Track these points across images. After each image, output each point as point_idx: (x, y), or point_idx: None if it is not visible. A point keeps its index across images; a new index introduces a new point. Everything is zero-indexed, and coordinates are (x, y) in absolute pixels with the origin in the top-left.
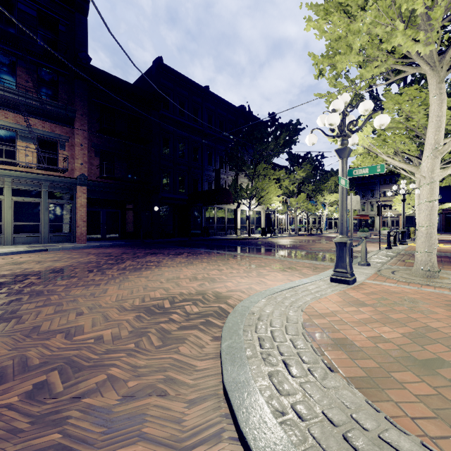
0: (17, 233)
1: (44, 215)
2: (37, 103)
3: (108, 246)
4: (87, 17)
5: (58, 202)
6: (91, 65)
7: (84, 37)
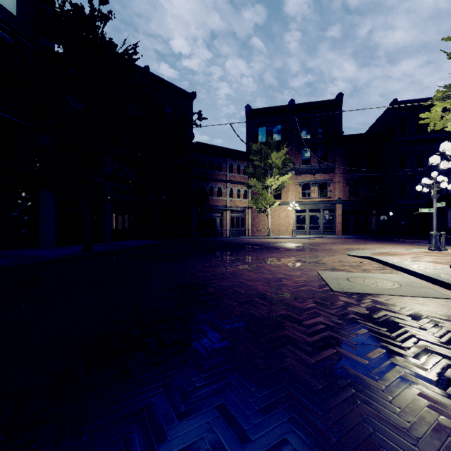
0: (310, 230)
1: (321, 221)
2: (318, 167)
3: (352, 238)
4: (341, 108)
5: (327, 214)
6: (344, 135)
7: (340, 120)
